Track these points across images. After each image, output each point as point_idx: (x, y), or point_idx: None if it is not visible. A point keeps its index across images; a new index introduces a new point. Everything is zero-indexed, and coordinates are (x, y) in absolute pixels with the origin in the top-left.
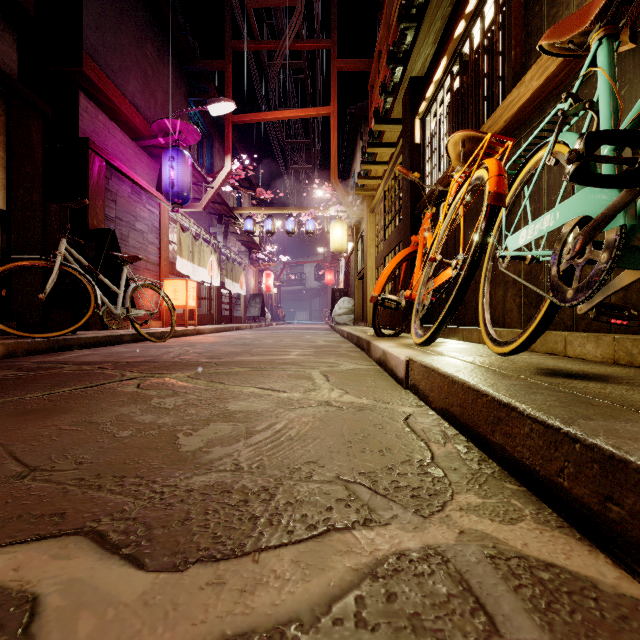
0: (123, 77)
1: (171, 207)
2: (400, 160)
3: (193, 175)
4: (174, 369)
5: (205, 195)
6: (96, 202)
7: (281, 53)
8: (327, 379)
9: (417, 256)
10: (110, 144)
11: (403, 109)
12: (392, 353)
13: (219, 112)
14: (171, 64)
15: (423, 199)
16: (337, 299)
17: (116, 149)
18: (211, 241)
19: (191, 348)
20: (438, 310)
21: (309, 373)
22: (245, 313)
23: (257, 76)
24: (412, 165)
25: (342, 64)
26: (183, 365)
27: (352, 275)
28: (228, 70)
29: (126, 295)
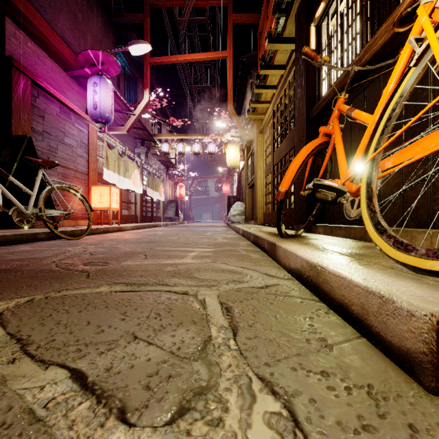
0: (53, 14)
1: (99, 128)
2: (290, 77)
3: (118, 104)
4: (14, 288)
5: (128, 121)
6: (21, 115)
7: (188, 7)
8: (231, 324)
9: (336, 142)
10: (40, 69)
11: (296, 22)
12: (345, 277)
13: (138, 52)
14: (100, 15)
15: (322, 98)
16: (232, 204)
17: (46, 74)
18: (135, 158)
19: (93, 247)
20: (338, 209)
21: (202, 301)
22: (163, 214)
23: (170, 30)
24: (307, 70)
25: (236, 17)
26: (41, 278)
27: (243, 185)
28: (146, 22)
29: (40, 196)
